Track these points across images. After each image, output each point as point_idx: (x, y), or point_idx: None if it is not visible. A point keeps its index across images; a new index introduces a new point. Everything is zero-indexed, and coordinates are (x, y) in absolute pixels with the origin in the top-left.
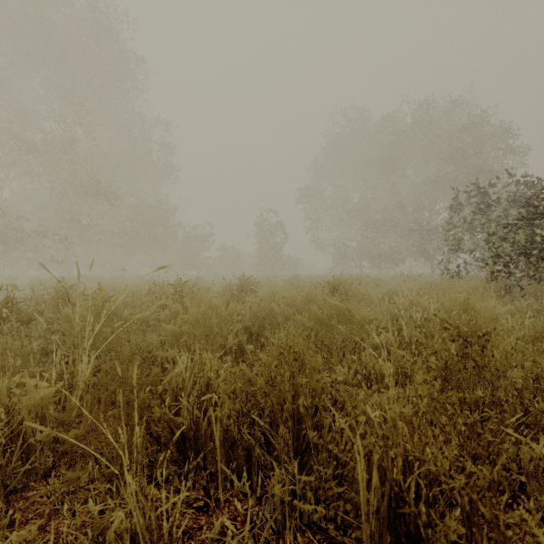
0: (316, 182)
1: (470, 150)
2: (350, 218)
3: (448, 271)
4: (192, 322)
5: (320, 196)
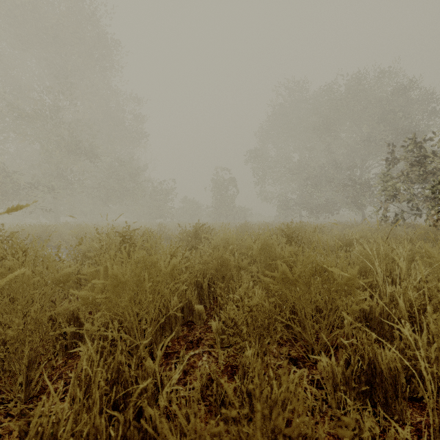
0: (263, 144)
1: (398, 113)
2: (292, 174)
3: (385, 219)
4: (114, 288)
5: (266, 156)
